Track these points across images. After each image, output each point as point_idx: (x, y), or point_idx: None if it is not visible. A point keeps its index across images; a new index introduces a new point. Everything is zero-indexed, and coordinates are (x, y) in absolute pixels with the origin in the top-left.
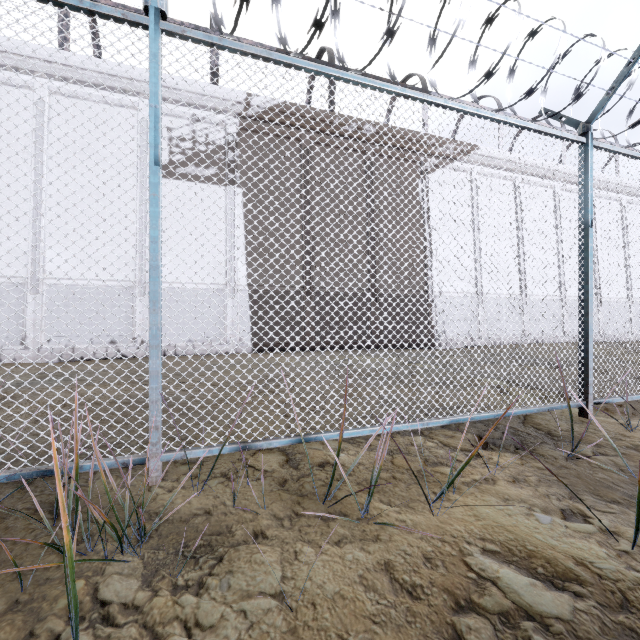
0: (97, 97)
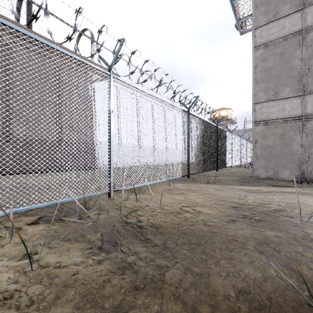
0: None
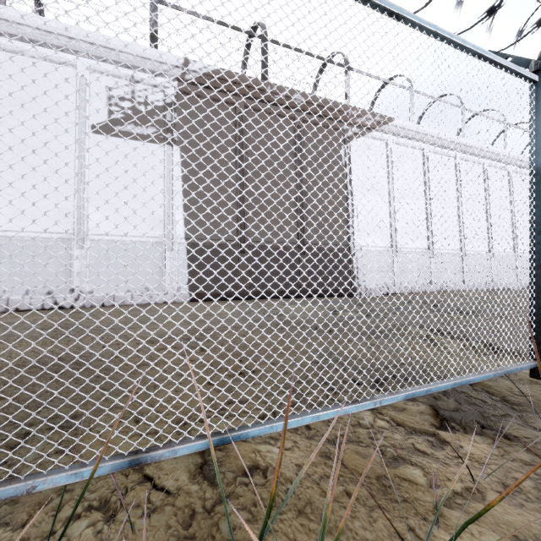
0: (34, 53)
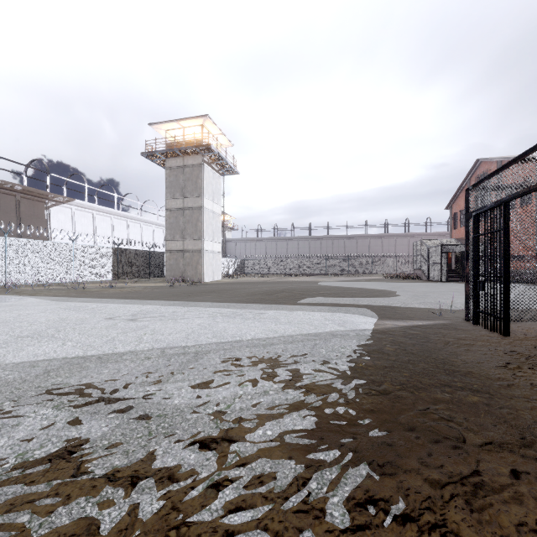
0: None
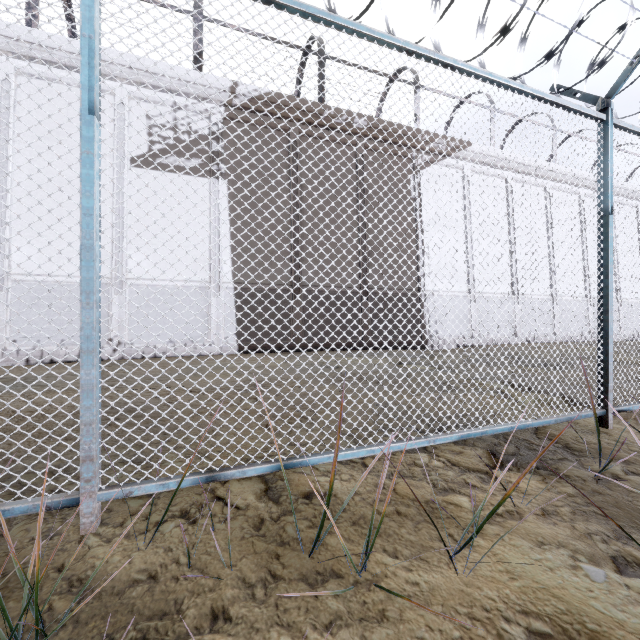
0: (69, 80)
